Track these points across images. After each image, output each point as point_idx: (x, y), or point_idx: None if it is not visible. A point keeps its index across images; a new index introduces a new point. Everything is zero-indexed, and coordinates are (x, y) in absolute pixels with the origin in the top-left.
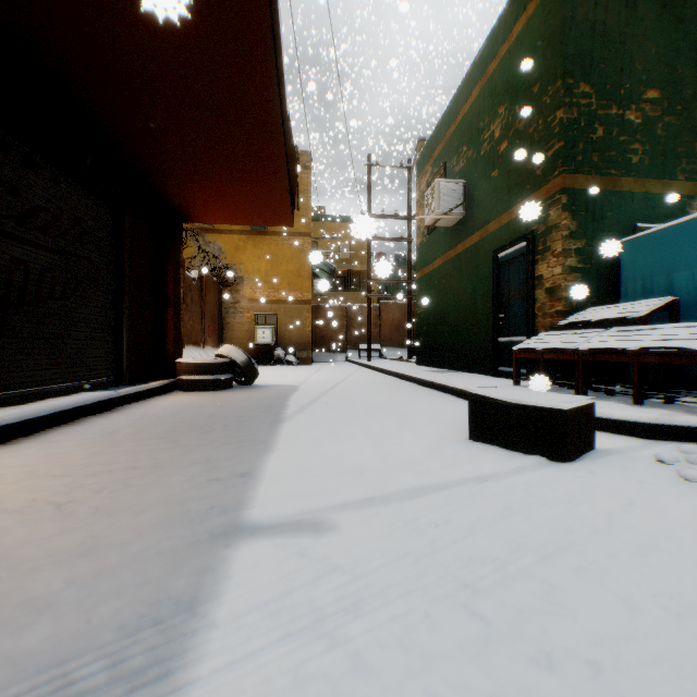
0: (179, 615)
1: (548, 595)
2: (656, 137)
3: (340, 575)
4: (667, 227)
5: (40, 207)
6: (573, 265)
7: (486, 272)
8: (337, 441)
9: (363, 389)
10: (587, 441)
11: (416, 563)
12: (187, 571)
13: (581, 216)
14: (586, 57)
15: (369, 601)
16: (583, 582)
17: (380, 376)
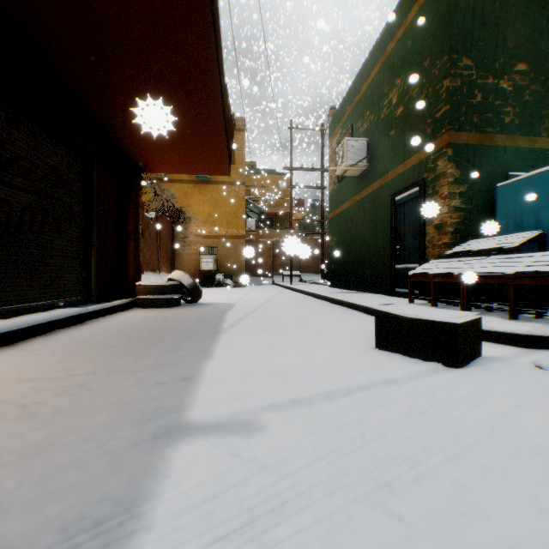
0: (117, 517)
1: (459, 494)
2: (524, 102)
3: (268, 475)
4: (535, 173)
5: (22, 157)
6: (457, 205)
7: (385, 212)
8: (265, 349)
9: (286, 306)
10: (475, 350)
11: (337, 463)
12: (130, 470)
13: (463, 165)
14: (467, 36)
15: (295, 502)
16: (489, 481)
17: (300, 296)
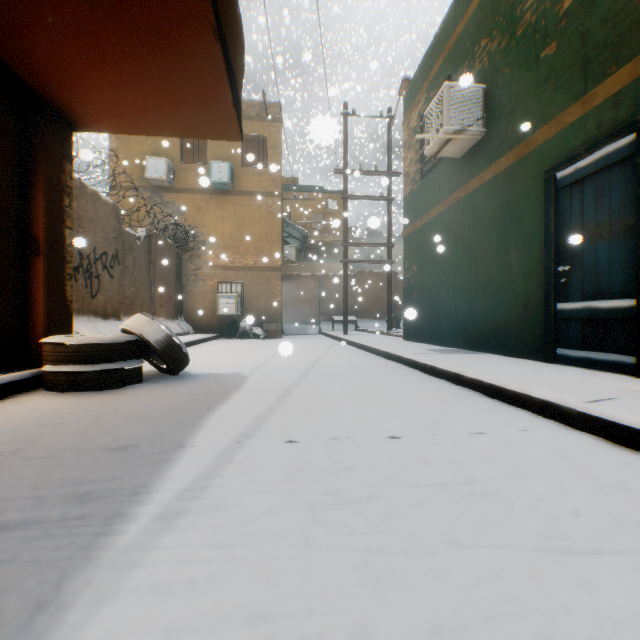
0: None
1: None
2: None
3: None
4: None
5: None
6: None
7: (528, 207)
8: None
9: (346, 386)
10: None
11: None
12: None
13: None
14: None
15: None
16: None
17: (363, 355)
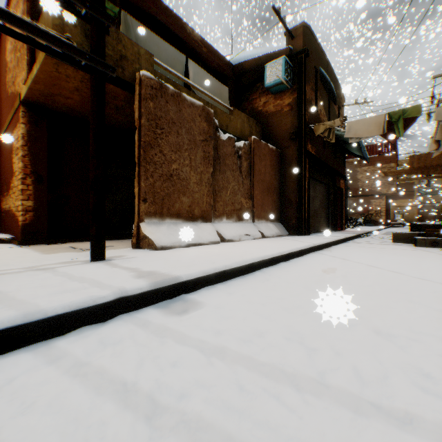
0: None
1: None
2: None
3: None
4: None
5: None
6: None
7: None
8: None
9: None
10: None
11: None
12: None
13: None
14: None
15: None
16: None
17: None
